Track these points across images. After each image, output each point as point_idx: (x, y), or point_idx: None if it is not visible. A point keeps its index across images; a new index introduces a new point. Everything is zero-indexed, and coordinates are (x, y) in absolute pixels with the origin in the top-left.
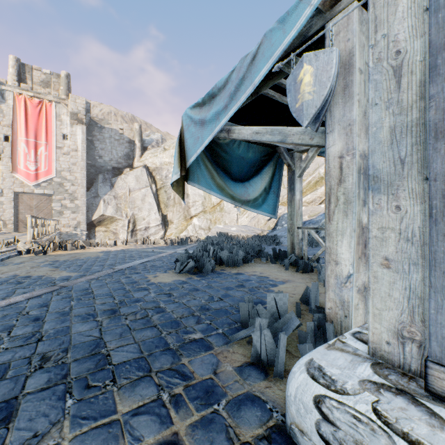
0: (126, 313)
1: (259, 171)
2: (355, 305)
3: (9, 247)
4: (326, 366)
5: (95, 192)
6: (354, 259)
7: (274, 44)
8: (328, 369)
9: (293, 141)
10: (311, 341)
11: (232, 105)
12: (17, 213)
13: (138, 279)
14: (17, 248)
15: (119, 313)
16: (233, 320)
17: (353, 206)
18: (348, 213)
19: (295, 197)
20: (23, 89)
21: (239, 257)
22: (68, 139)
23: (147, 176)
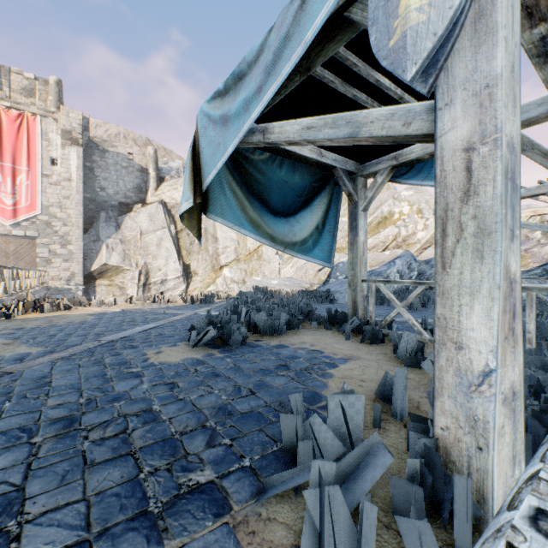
0: (90, 424)
1: (309, 202)
2: (499, 428)
3: None
4: None
5: (95, 235)
6: (499, 341)
7: None
8: None
9: (372, 133)
10: (418, 499)
11: (269, 84)
12: None
13: (131, 357)
14: None
15: (78, 426)
16: (270, 435)
17: (496, 240)
18: (485, 253)
19: (359, 239)
20: None
21: (281, 322)
22: (58, 164)
23: (164, 215)
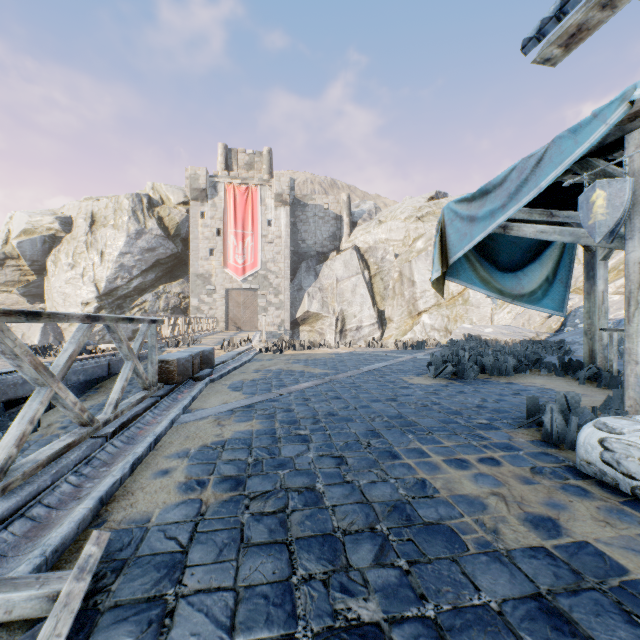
0: (406, 401)
1: (538, 255)
2: None
3: (246, 345)
4: (609, 422)
5: (298, 285)
6: None
7: (564, 152)
8: (610, 423)
9: (587, 243)
10: None
11: (511, 205)
12: (227, 310)
13: (394, 379)
14: (253, 346)
15: (401, 401)
16: (515, 416)
17: None
18: None
19: (596, 288)
20: (232, 177)
21: (508, 365)
22: (272, 225)
23: (358, 261)
